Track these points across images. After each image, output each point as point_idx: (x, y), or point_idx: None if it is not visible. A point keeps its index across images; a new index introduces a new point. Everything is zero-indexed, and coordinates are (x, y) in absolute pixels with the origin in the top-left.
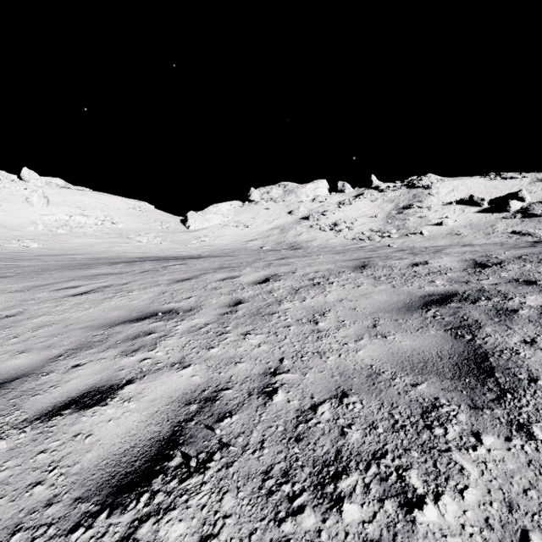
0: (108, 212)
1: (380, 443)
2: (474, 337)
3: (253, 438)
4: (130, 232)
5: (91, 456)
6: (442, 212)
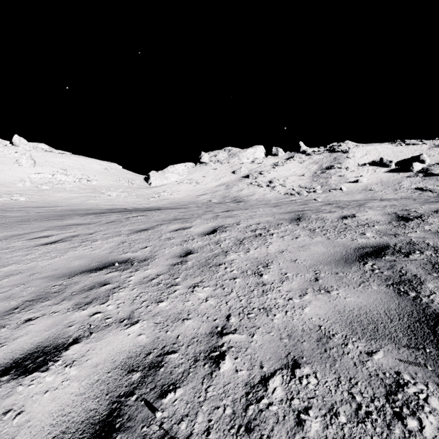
0: (84, 172)
1: None
2: (419, 294)
3: (198, 424)
4: (102, 188)
5: None
6: (358, 171)
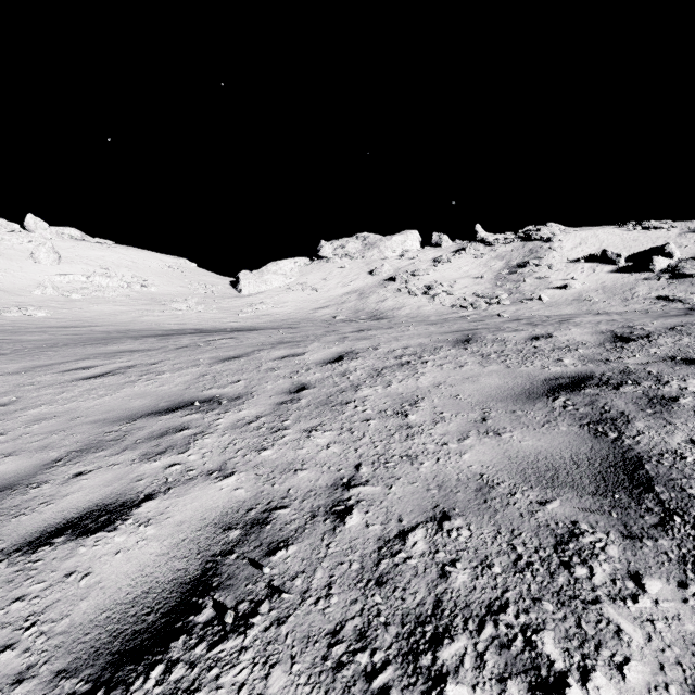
0: (137, 272)
1: (498, 589)
2: (621, 435)
3: (316, 580)
4: (166, 297)
5: (87, 605)
6: (567, 271)
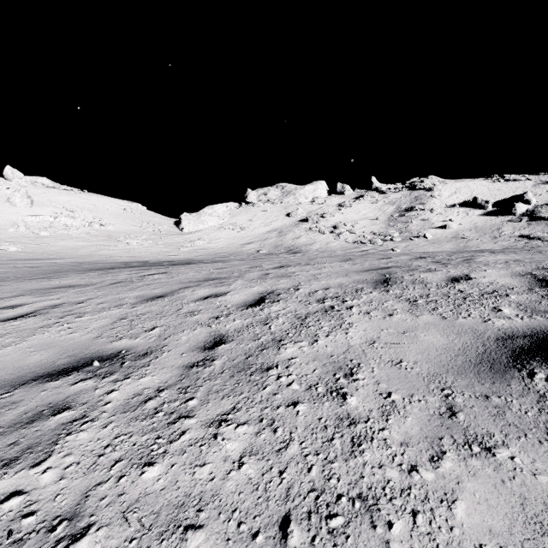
0: (97, 214)
1: None
2: None
3: None
4: (120, 234)
5: None
6: (445, 214)
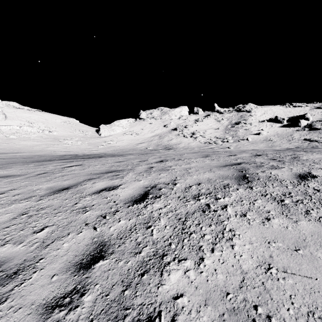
0: (47, 125)
1: None
2: None
3: None
4: (61, 137)
5: None
6: (259, 126)
